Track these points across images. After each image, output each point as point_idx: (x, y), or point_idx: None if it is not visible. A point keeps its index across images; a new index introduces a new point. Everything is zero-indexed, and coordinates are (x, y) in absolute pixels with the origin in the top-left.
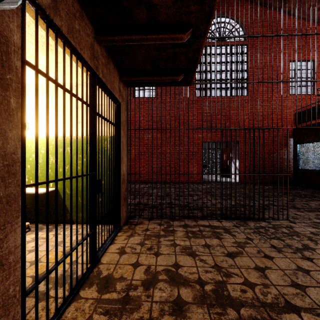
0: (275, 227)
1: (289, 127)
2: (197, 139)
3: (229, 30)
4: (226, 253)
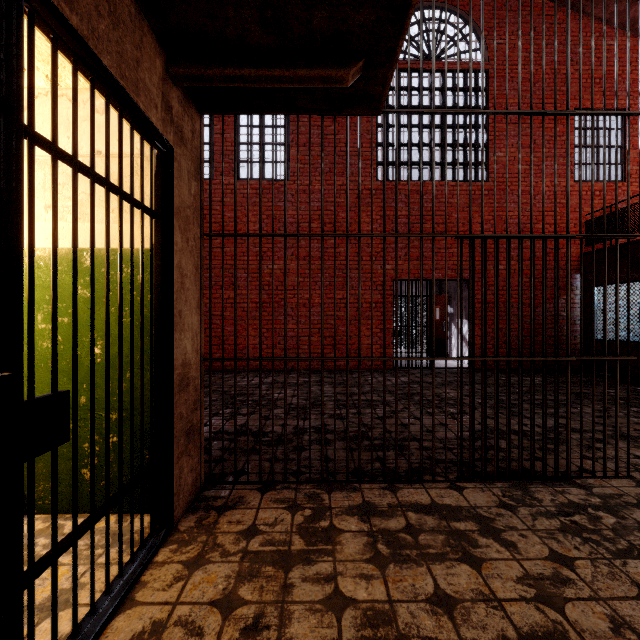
0: (612, 507)
1: (635, 235)
2: (380, 275)
3: (449, 37)
4: (513, 639)
